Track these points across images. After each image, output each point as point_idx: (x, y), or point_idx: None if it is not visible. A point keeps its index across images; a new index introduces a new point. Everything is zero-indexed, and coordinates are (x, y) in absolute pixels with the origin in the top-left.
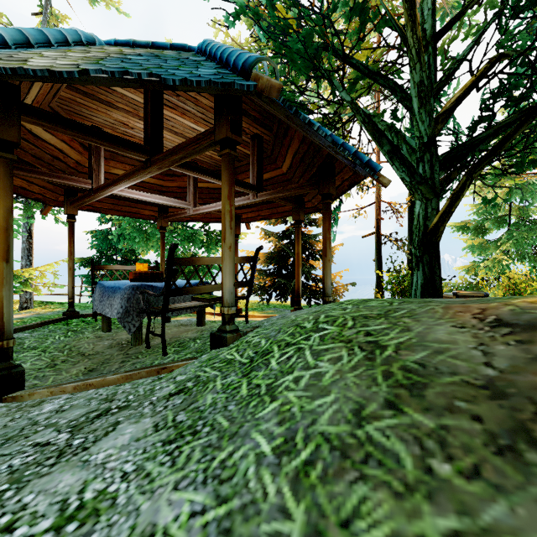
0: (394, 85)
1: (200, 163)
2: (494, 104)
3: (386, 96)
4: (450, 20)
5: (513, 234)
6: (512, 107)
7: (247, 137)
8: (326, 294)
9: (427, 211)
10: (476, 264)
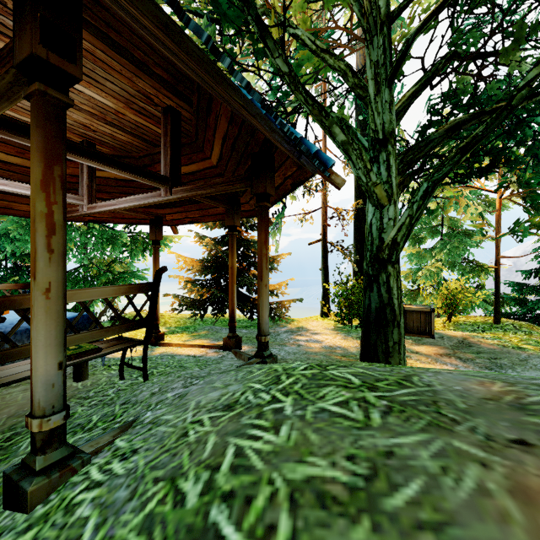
0: (346, 67)
1: (100, 144)
2: (443, 108)
3: (334, 87)
4: (406, 1)
5: (445, 244)
6: (456, 116)
7: (158, 110)
8: (262, 331)
9: (383, 221)
10: (413, 271)
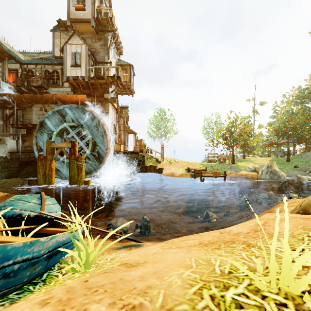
0: None
1: None
2: None
3: None
4: None
5: None
6: None
7: None
8: None
9: None
10: None
